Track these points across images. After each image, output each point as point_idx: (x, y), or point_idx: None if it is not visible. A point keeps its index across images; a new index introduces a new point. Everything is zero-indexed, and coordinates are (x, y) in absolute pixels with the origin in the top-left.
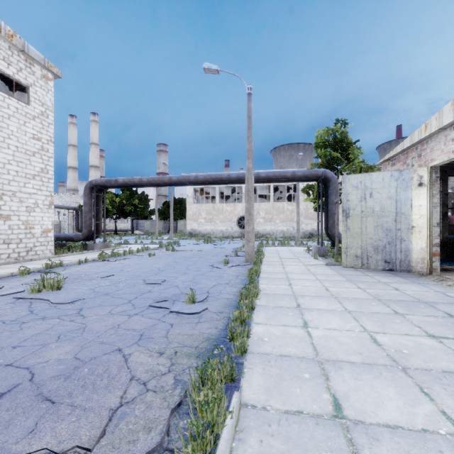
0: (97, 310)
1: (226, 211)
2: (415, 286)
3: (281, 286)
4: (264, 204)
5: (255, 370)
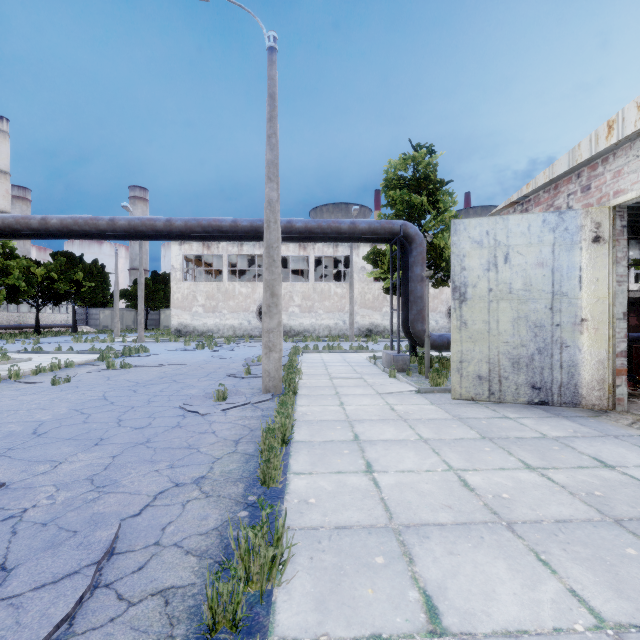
0: None
1: (240, 295)
2: (625, 449)
3: (350, 481)
4: (301, 285)
5: None
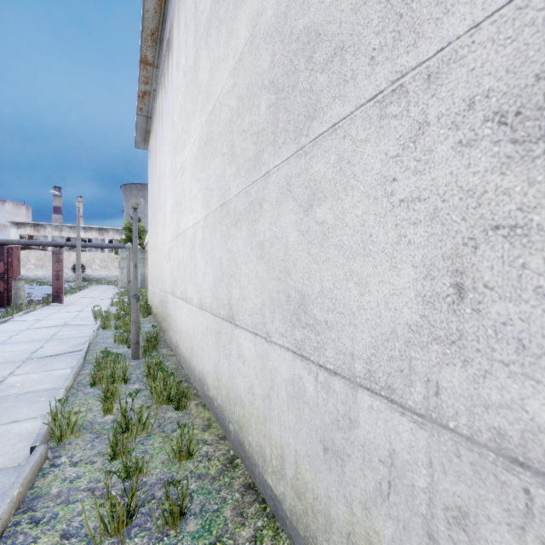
0: None
1: None
2: None
3: (89, 291)
4: (100, 254)
5: (74, 295)
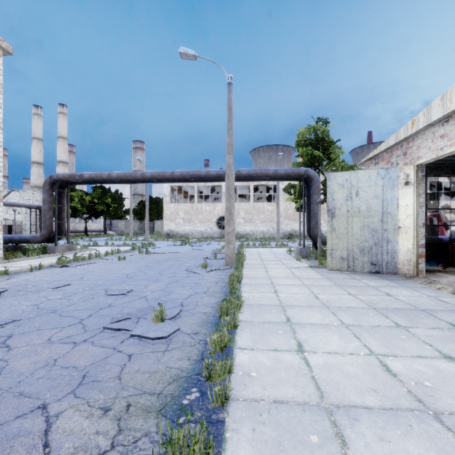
0: (32, 336)
1: (205, 211)
2: (406, 291)
3: (266, 295)
4: (244, 204)
5: (241, 434)
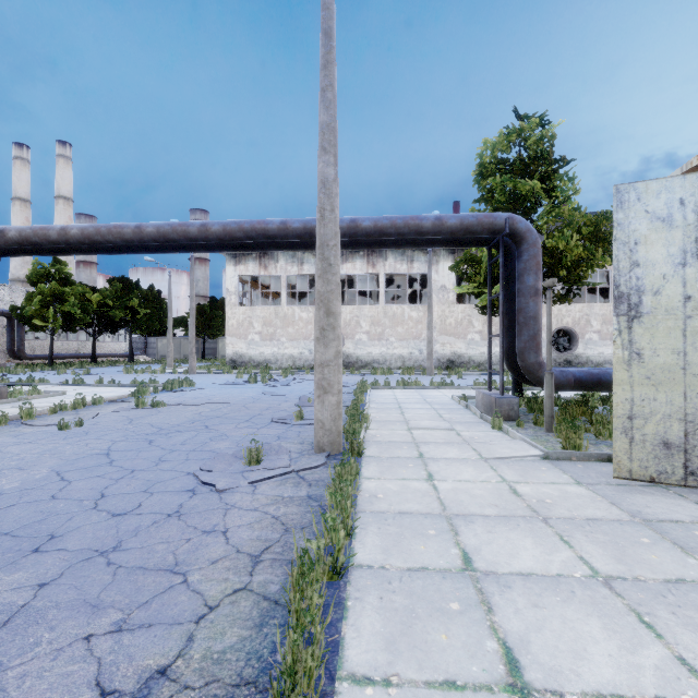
0: None
1: (300, 320)
2: None
3: None
4: (369, 308)
5: None
